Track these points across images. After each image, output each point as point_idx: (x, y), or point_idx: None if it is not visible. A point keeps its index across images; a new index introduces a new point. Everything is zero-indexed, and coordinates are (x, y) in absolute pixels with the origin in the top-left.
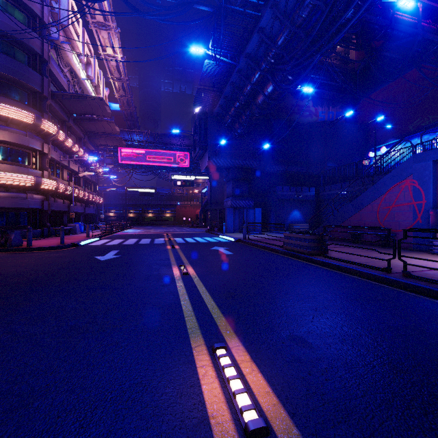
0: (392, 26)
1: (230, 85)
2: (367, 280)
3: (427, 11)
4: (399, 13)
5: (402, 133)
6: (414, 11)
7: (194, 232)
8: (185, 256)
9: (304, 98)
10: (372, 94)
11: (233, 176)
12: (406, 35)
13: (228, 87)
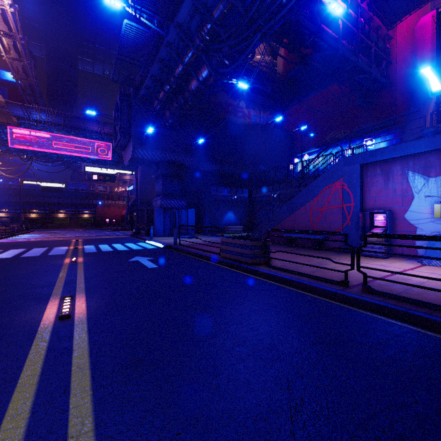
0: (320, 34)
1: (158, 62)
2: (325, 300)
3: (344, 32)
4: (324, 26)
5: (321, 143)
6: (335, 28)
7: (116, 236)
8: (84, 275)
9: (238, 99)
10: (297, 105)
11: (163, 172)
12: (330, 48)
13: (155, 63)
